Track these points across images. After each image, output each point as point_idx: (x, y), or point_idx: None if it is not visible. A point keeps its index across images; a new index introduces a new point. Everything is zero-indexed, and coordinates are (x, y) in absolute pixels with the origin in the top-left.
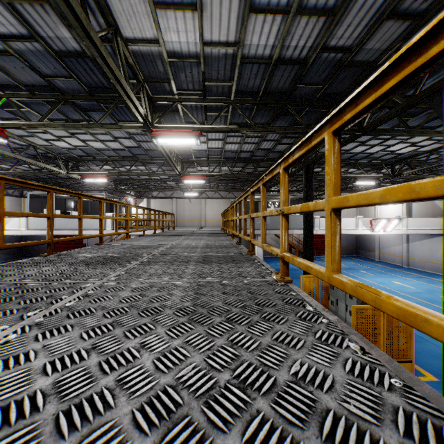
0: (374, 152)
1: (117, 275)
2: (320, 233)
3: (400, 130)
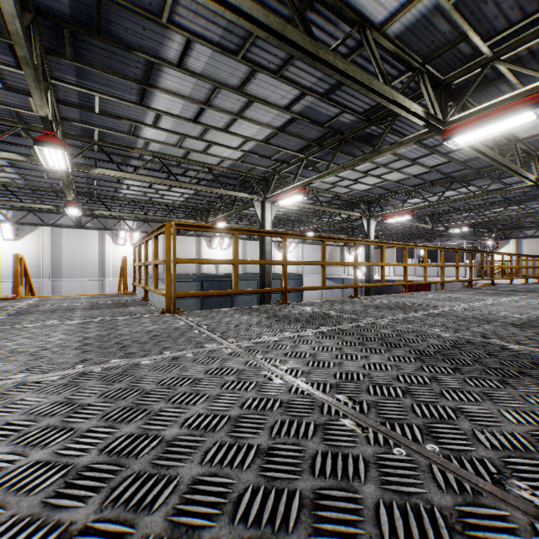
0: None
1: (533, 295)
2: None
3: None
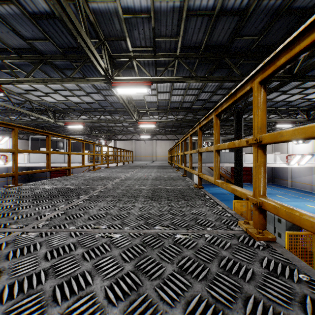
0: (293, 100)
1: (51, 217)
2: (245, 166)
3: None
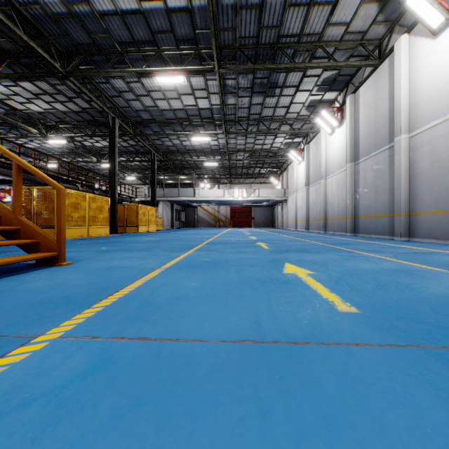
0: (200, 145)
1: None
2: (199, 199)
3: (150, 133)
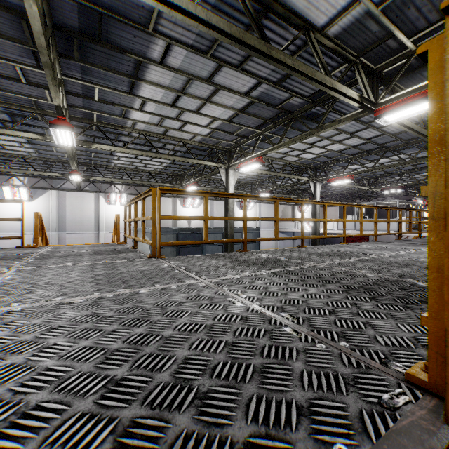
0: None
1: None
2: None
3: None
